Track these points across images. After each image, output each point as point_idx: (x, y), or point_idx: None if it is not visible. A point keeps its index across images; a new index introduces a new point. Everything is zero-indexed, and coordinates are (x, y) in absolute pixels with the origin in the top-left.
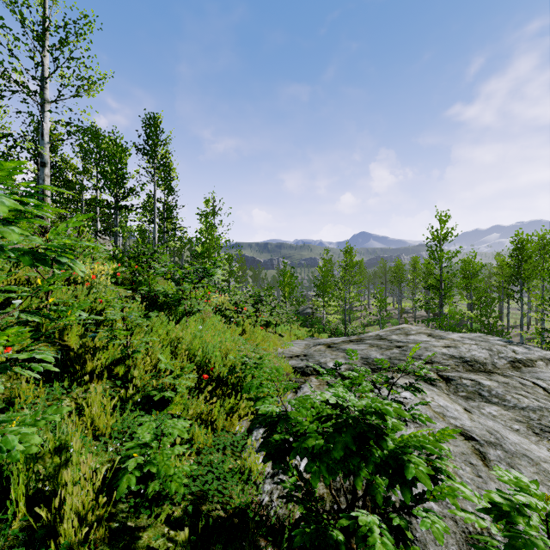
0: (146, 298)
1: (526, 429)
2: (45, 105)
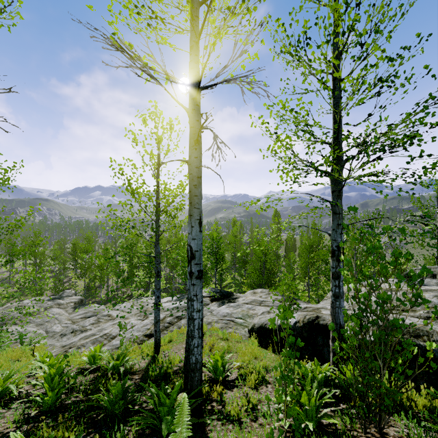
0: None
1: (36, 326)
2: None
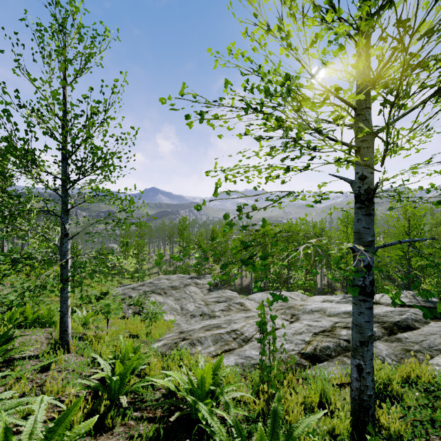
0: None
1: (174, 300)
2: None
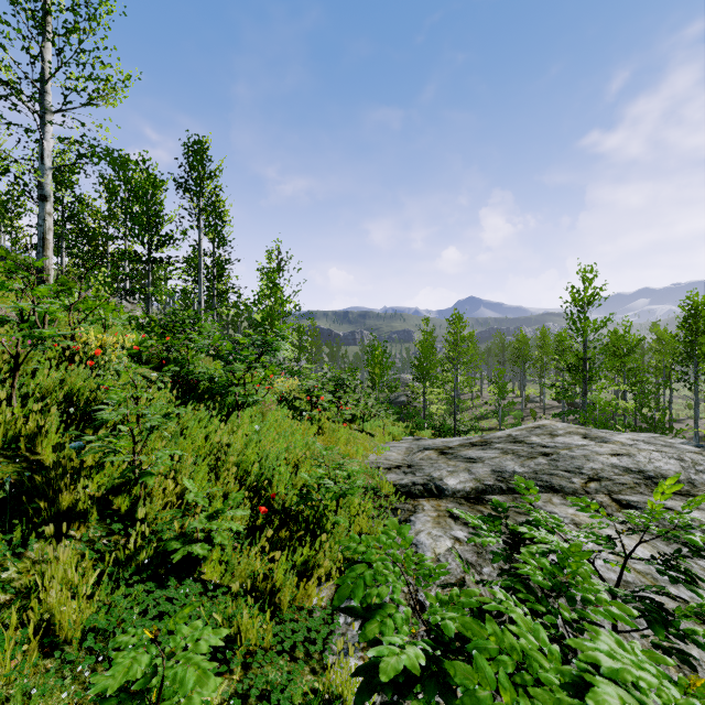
0: (179, 383)
1: None
2: (45, 116)
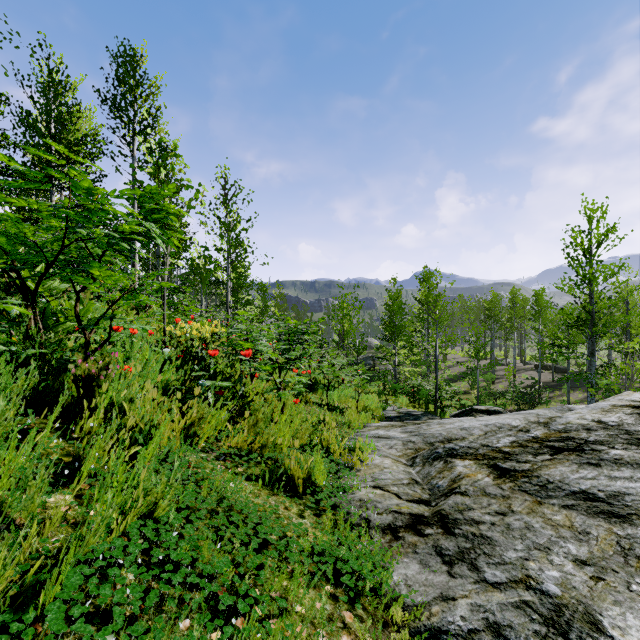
0: None
1: None
2: None
